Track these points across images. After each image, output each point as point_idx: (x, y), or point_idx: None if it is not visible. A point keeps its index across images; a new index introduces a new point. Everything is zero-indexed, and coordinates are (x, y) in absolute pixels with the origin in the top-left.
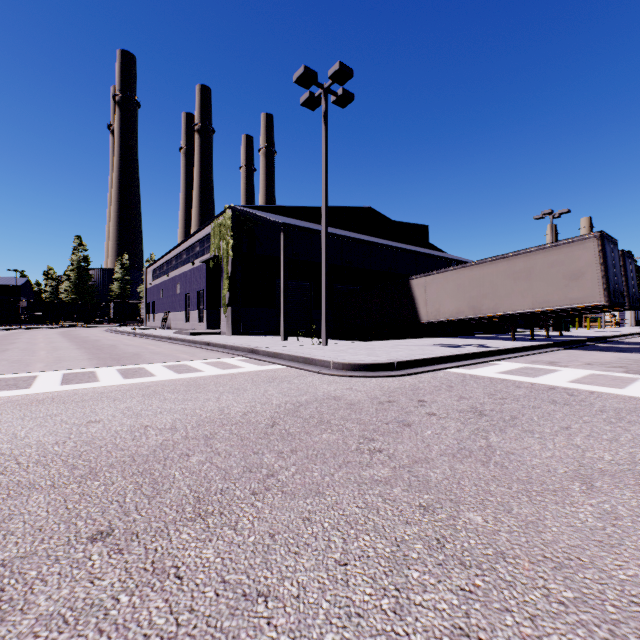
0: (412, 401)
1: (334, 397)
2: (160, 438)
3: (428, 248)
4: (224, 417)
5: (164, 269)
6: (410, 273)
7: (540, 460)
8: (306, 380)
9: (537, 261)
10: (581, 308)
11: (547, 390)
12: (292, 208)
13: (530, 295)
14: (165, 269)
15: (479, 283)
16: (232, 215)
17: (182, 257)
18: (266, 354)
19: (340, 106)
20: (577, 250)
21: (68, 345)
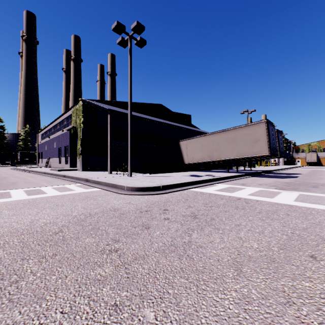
0: (160, 210)
1: (115, 209)
2: None
3: (191, 126)
4: (28, 228)
5: (47, 134)
6: (182, 138)
7: (216, 251)
8: (106, 198)
9: (239, 133)
10: (258, 156)
11: (236, 200)
12: (118, 102)
13: (235, 150)
14: (48, 134)
15: (212, 144)
16: (83, 104)
17: (57, 127)
18: (93, 182)
19: (139, 47)
20: (256, 128)
21: None
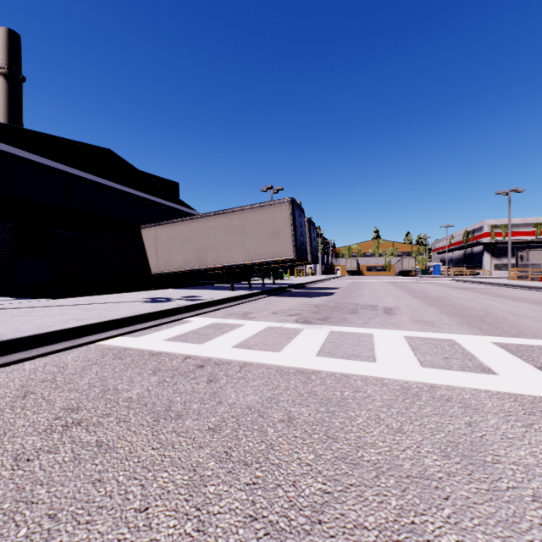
0: None
1: None
2: None
3: (179, 204)
4: None
5: None
6: None
7: None
8: None
9: (249, 218)
10: (281, 261)
11: (190, 373)
12: None
13: (244, 249)
14: None
15: (204, 236)
16: None
17: None
18: None
19: None
20: (277, 211)
21: None
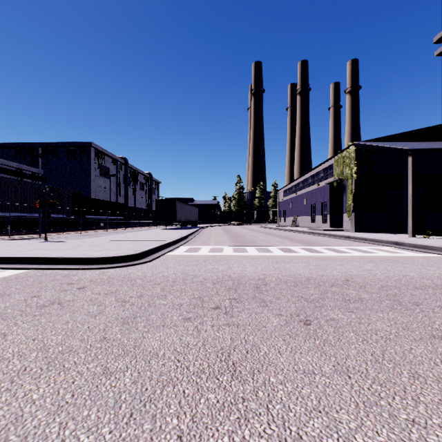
0: None
1: None
2: (427, 281)
3: None
4: None
5: (292, 190)
6: None
7: None
8: None
9: None
10: None
11: None
12: (404, 133)
13: None
14: (293, 189)
15: None
16: (355, 149)
17: (307, 181)
18: (412, 246)
19: None
20: None
21: (263, 234)
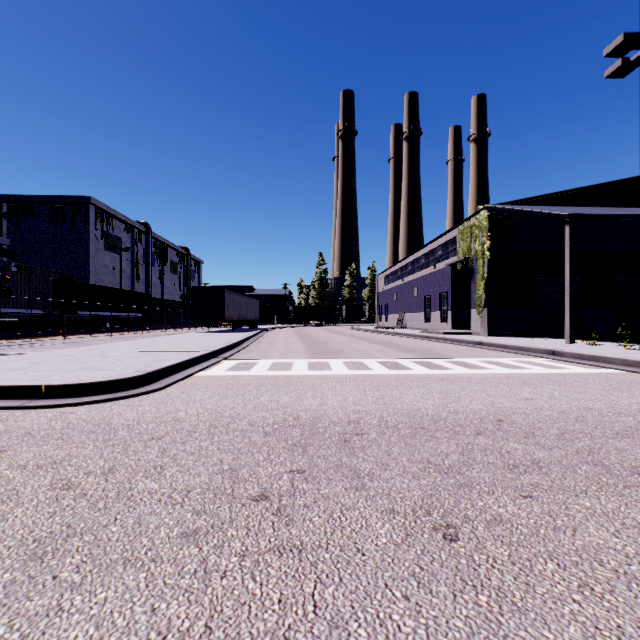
0: None
1: None
2: (628, 419)
3: None
4: None
5: (397, 274)
6: None
7: None
8: None
9: None
10: None
11: None
12: (556, 194)
13: None
14: (399, 274)
15: None
16: (488, 215)
17: (419, 262)
18: (576, 357)
19: None
20: None
21: (356, 340)
